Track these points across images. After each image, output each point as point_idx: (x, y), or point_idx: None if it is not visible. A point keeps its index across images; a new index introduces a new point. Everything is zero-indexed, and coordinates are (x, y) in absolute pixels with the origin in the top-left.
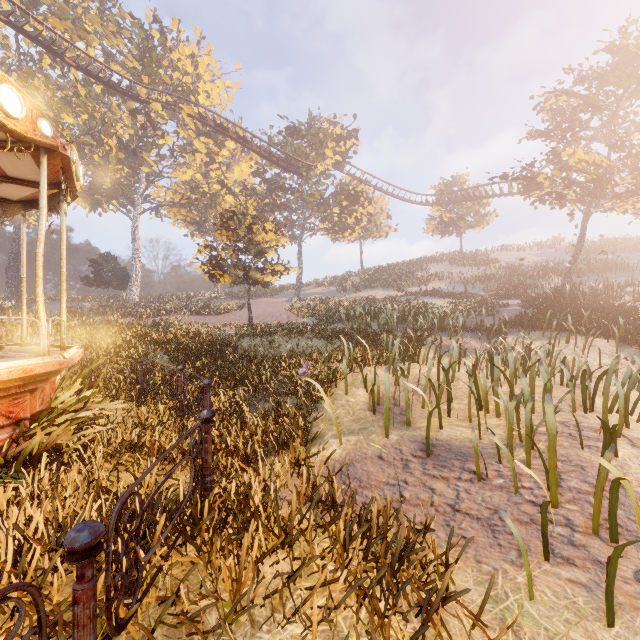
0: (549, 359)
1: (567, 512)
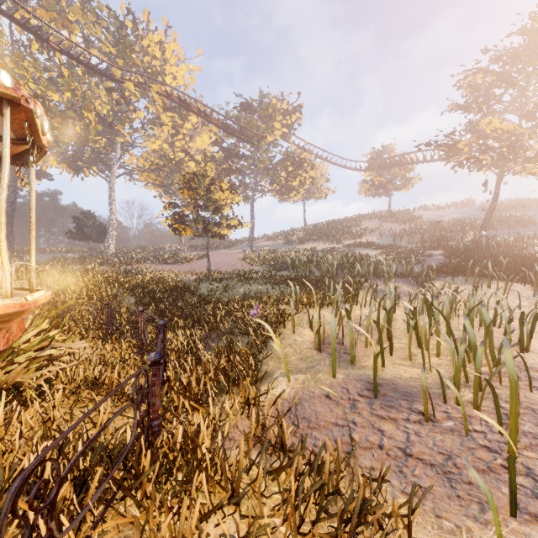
0: None
1: (526, 460)
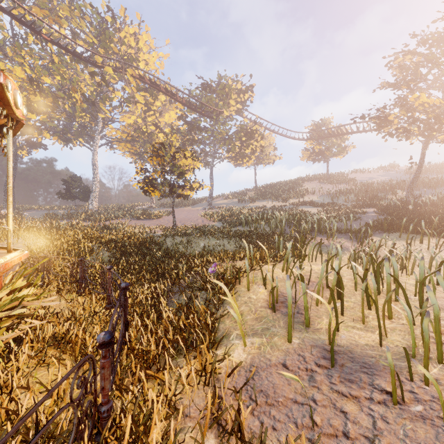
0: (407, 256)
1: None
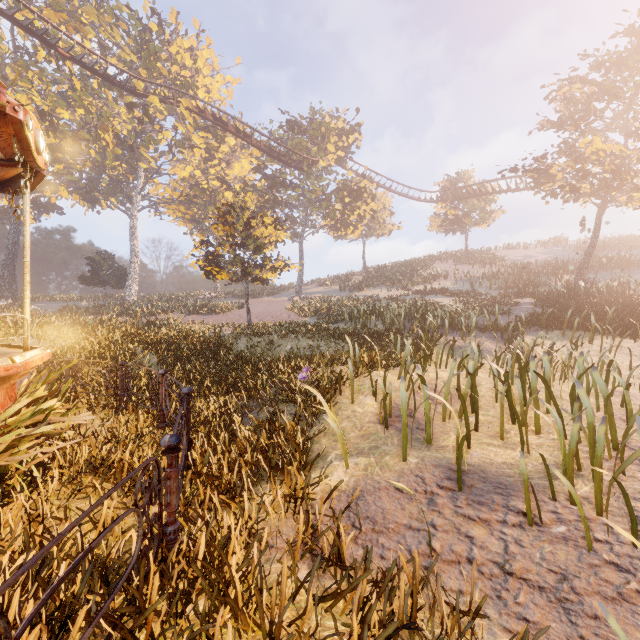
0: (572, 361)
1: None
